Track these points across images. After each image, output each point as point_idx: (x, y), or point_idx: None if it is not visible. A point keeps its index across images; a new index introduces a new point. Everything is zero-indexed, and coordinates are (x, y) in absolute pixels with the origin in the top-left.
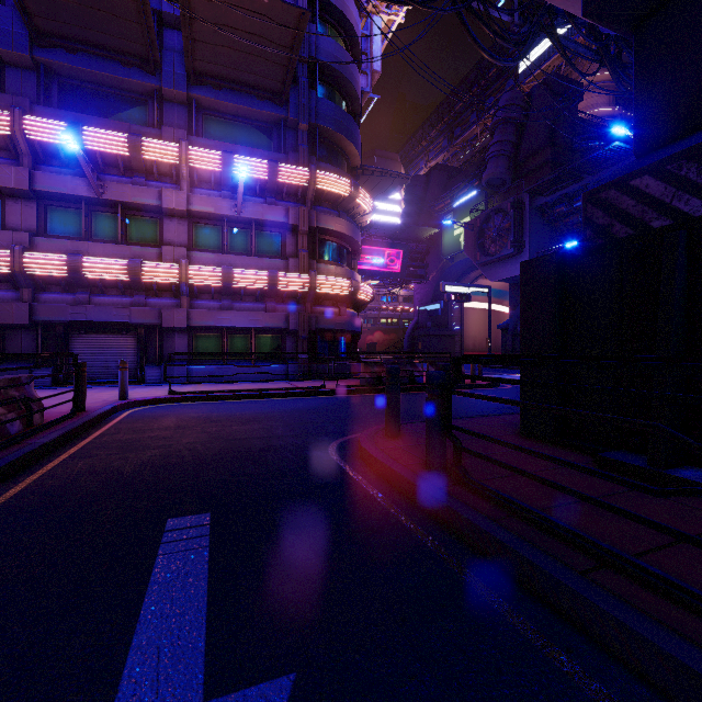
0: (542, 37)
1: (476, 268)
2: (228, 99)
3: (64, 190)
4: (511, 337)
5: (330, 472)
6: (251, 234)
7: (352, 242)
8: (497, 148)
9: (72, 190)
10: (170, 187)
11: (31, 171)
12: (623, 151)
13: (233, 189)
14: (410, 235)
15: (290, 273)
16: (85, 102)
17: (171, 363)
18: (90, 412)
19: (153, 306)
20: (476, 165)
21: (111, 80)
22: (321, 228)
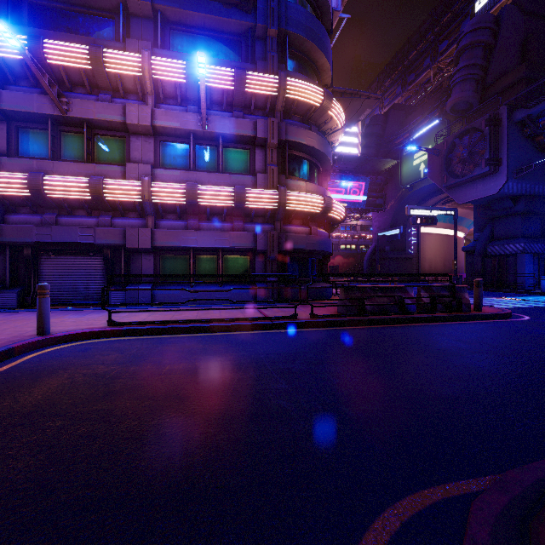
0: None
1: (435, 195)
2: (194, 8)
3: (29, 108)
4: (481, 258)
5: None
6: (218, 150)
7: (323, 160)
8: (463, 73)
9: (38, 108)
10: (136, 103)
11: None
12: None
13: (199, 104)
14: (370, 168)
15: (257, 189)
16: (54, 23)
17: (136, 285)
18: None
19: (118, 226)
20: (435, 98)
21: None
22: (291, 142)
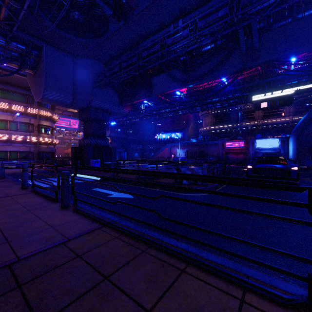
0: None
1: None
2: (10, 88)
3: None
4: None
5: (42, 171)
6: (18, 125)
7: (52, 127)
8: None
9: None
10: None
11: None
12: None
13: (11, 112)
14: None
15: (31, 137)
16: None
17: None
18: None
19: None
20: None
21: None
22: (41, 124)
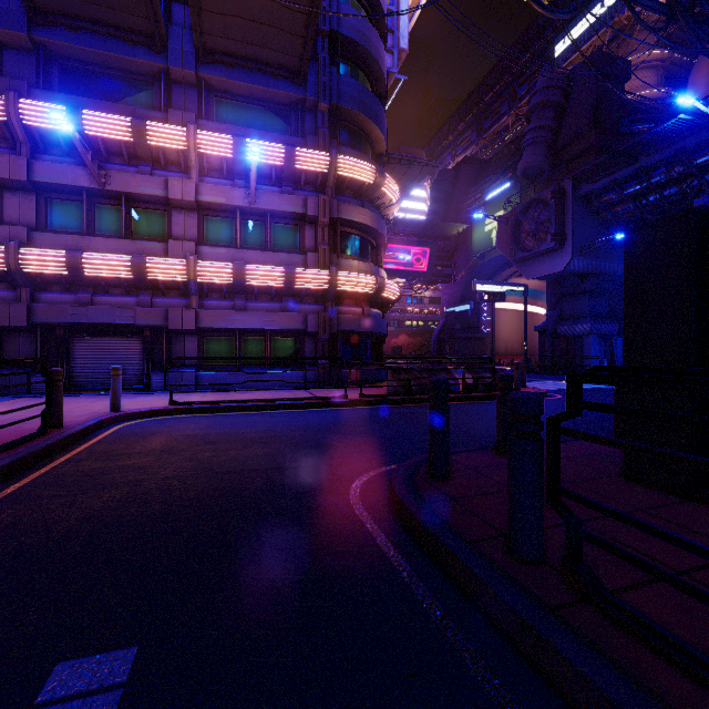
0: (581, 17)
1: (509, 266)
2: (241, 78)
3: (64, 180)
4: (550, 339)
5: (351, 541)
6: (266, 226)
7: (377, 236)
8: (534, 134)
9: (73, 180)
10: (178, 176)
11: (29, 160)
12: (698, 119)
13: (246, 177)
14: (438, 232)
15: (308, 269)
16: (87, 86)
17: (179, 369)
18: (65, 430)
19: (159, 306)
20: (509, 155)
21: (114, 61)
22: (343, 220)
